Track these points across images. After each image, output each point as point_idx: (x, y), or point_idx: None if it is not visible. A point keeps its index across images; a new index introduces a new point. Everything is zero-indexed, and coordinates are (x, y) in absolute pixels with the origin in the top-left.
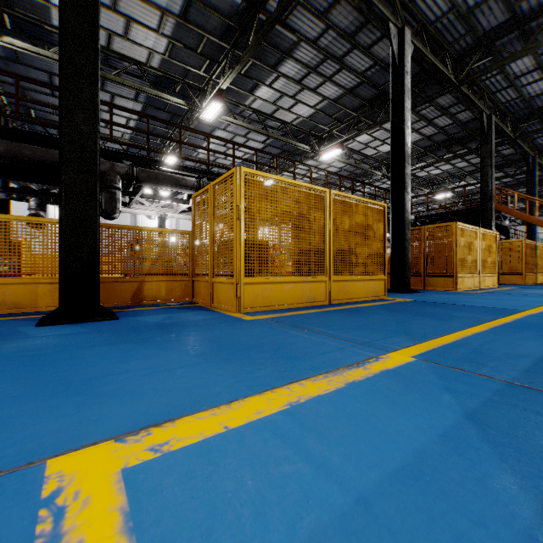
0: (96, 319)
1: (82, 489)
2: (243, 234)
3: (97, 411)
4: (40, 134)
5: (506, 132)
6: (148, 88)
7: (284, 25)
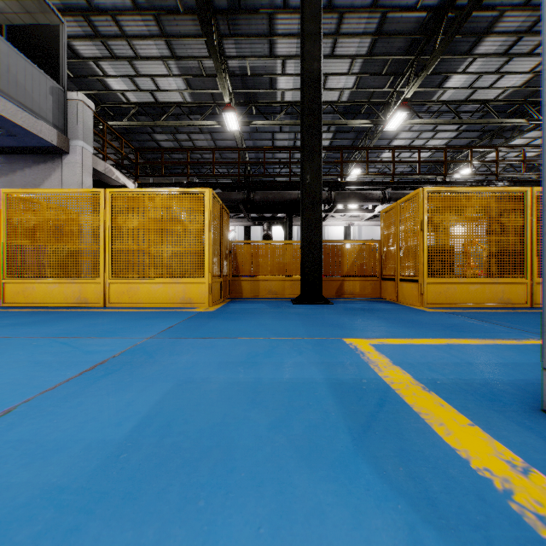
0: (321, 303)
1: (358, 344)
2: (425, 242)
3: (350, 332)
4: (275, 182)
5: None
6: (339, 120)
7: (479, 8)
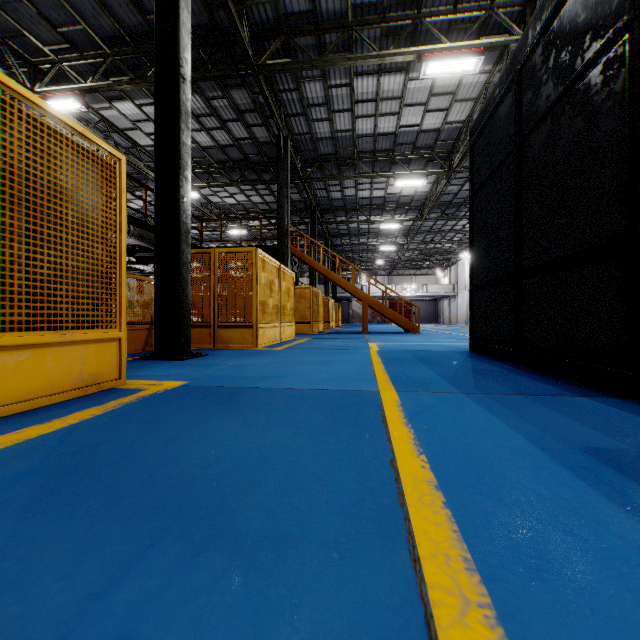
0: None
1: None
2: None
3: None
4: None
5: (299, 169)
6: None
7: None
